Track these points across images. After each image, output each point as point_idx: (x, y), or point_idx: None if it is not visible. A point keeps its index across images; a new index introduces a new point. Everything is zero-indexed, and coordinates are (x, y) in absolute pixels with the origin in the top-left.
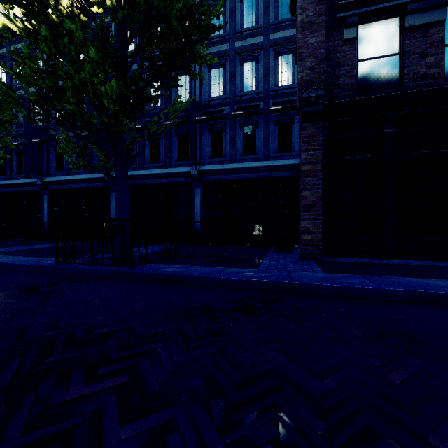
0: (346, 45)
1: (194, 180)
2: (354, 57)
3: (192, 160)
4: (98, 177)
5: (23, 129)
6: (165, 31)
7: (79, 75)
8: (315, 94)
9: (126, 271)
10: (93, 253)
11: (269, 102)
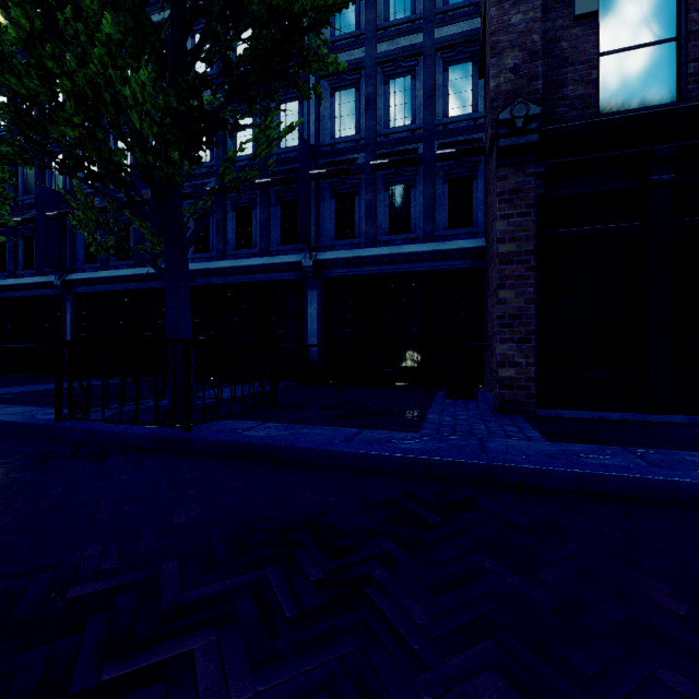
0: (577, 27)
1: (307, 276)
2: (593, 48)
3: (304, 243)
4: (151, 273)
5: (33, 197)
6: (251, 1)
7: (86, 70)
8: (523, 114)
9: (177, 437)
10: (121, 401)
11: (433, 144)
